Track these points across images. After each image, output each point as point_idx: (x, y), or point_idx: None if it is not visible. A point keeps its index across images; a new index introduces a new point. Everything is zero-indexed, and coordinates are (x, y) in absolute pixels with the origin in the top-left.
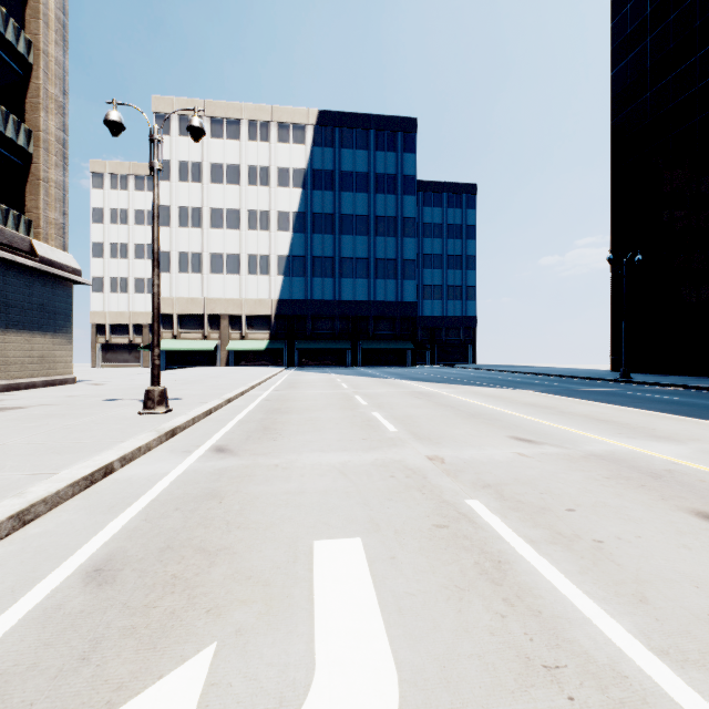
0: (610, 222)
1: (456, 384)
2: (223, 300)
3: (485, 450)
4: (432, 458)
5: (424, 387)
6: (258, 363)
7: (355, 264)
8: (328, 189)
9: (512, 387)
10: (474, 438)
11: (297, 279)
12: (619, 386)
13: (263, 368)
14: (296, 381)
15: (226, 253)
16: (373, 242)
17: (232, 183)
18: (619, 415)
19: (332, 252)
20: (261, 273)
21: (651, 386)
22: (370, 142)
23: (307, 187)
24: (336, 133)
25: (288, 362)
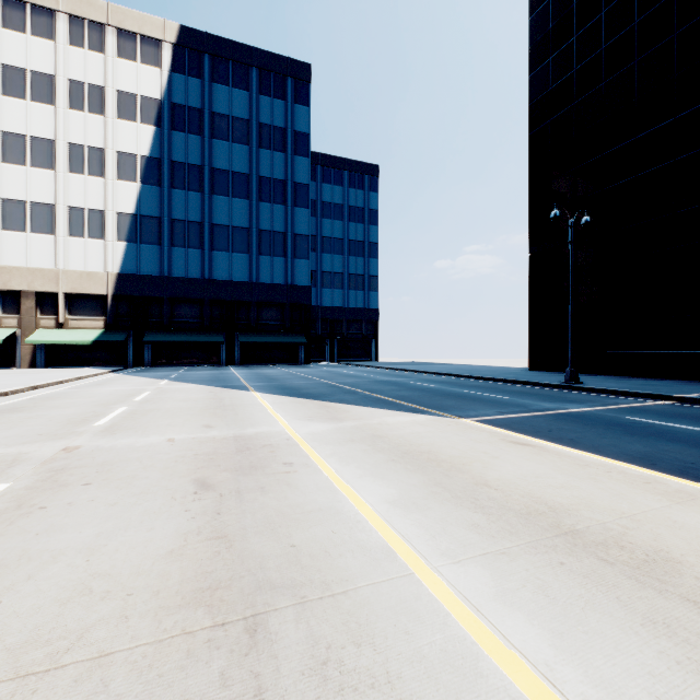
0: (529, 193)
1: (344, 404)
2: (24, 270)
3: None
4: None
5: (278, 415)
6: (87, 363)
7: (231, 234)
8: (194, 133)
9: (438, 408)
10: None
11: (148, 248)
12: (587, 398)
13: (74, 370)
14: (34, 403)
15: (31, 201)
16: (256, 208)
17: (40, 100)
18: None
19: (200, 215)
20: (91, 234)
21: (625, 396)
22: (252, 82)
23: (163, 125)
24: (205, 61)
25: (134, 361)
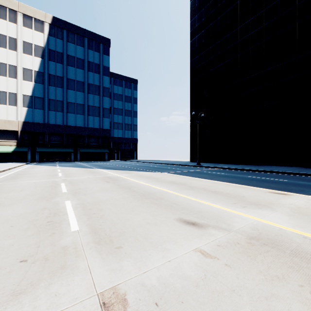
0: (190, 101)
1: (130, 171)
2: None
3: (169, 252)
4: (109, 302)
5: (112, 173)
6: (8, 160)
7: (76, 106)
8: (59, 63)
9: (157, 171)
10: (152, 228)
11: (38, 111)
12: (199, 168)
13: (8, 163)
14: (24, 173)
15: None
16: (87, 96)
17: None
18: (218, 187)
19: (62, 98)
20: (10, 104)
21: (209, 168)
22: (85, 43)
23: (45, 58)
24: (64, 32)
25: (31, 160)
